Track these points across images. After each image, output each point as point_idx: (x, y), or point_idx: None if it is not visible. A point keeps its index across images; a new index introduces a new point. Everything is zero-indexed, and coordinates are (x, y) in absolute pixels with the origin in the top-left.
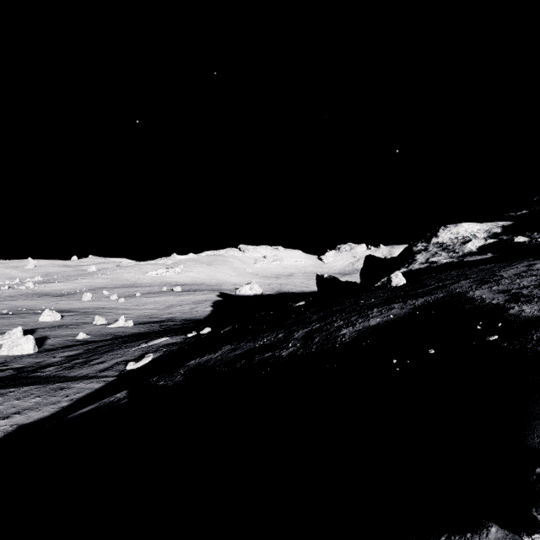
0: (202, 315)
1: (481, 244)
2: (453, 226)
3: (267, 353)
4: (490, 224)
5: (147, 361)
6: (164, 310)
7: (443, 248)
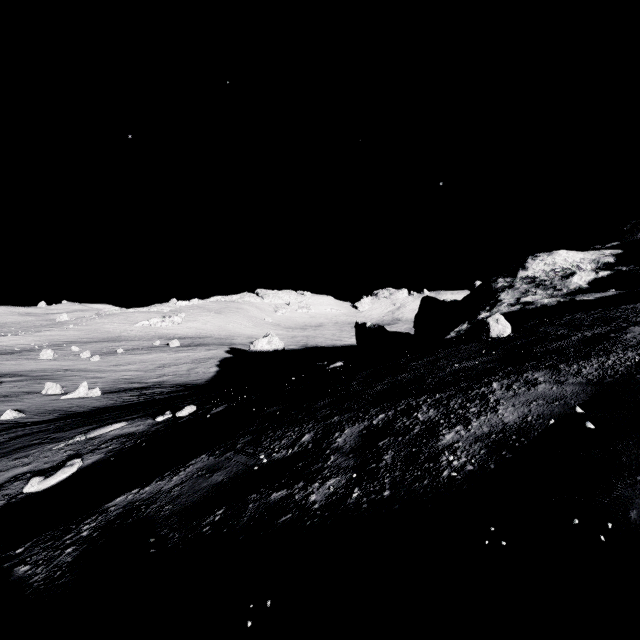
0: (204, 379)
1: (591, 277)
2: (546, 255)
3: (277, 492)
4: (594, 253)
5: (65, 475)
6: (153, 372)
7: (536, 284)
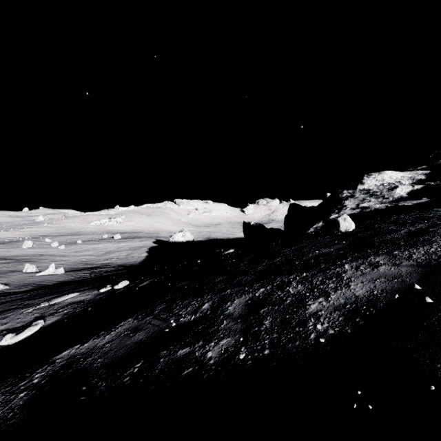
0: (137, 261)
1: (409, 189)
2: (377, 174)
3: (182, 349)
4: (410, 173)
5: (30, 332)
6: (102, 256)
7: (370, 194)
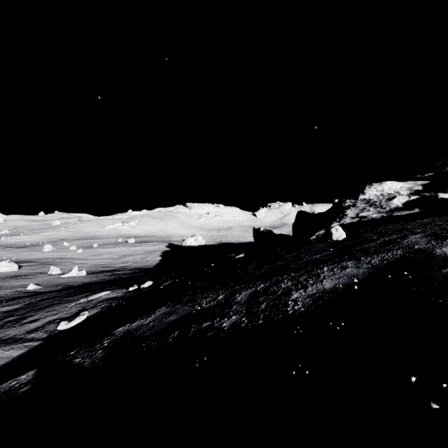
0: (152, 264)
1: (405, 200)
2: (378, 184)
3: (206, 323)
4: (410, 183)
5: (80, 320)
6: (118, 260)
7: (370, 204)
